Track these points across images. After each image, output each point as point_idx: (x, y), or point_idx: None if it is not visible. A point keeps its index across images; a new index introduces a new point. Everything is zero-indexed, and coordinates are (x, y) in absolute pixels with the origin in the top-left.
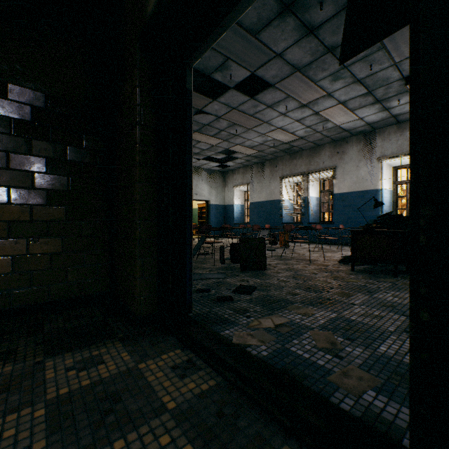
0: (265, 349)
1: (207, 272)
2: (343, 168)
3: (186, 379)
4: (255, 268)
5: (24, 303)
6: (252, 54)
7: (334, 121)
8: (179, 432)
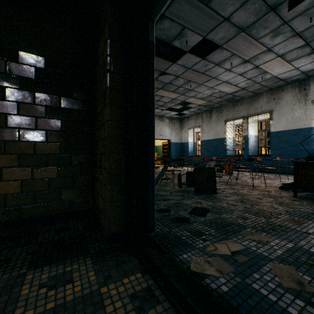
0: (224, 283)
1: (168, 194)
2: (279, 111)
3: None
4: (207, 192)
5: (30, 215)
6: (204, 21)
7: (272, 73)
8: None
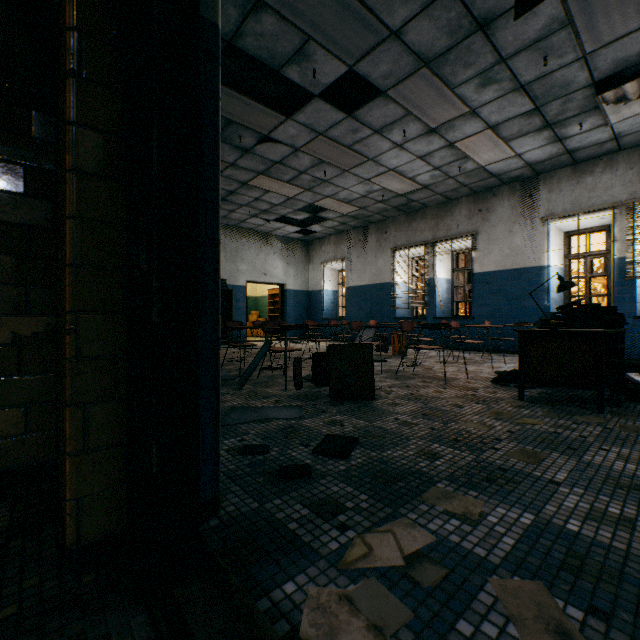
0: None
1: (270, 405)
2: (488, 234)
3: None
4: (355, 396)
5: None
6: (349, 30)
7: (477, 159)
8: None
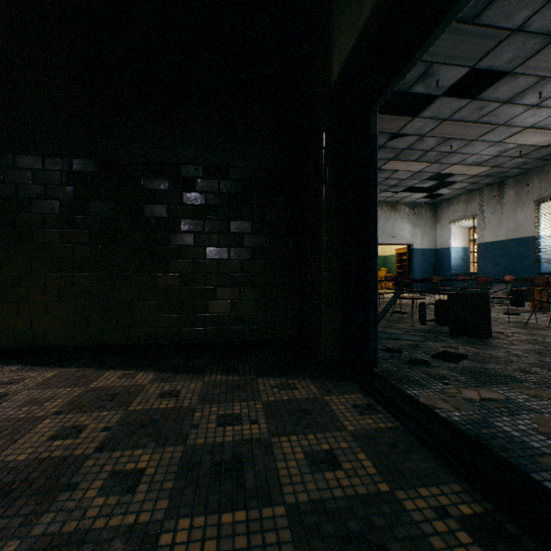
0: (458, 416)
1: (401, 333)
2: None
3: (364, 416)
4: (472, 334)
5: (238, 338)
6: (468, 45)
7: None
8: (355, 445)
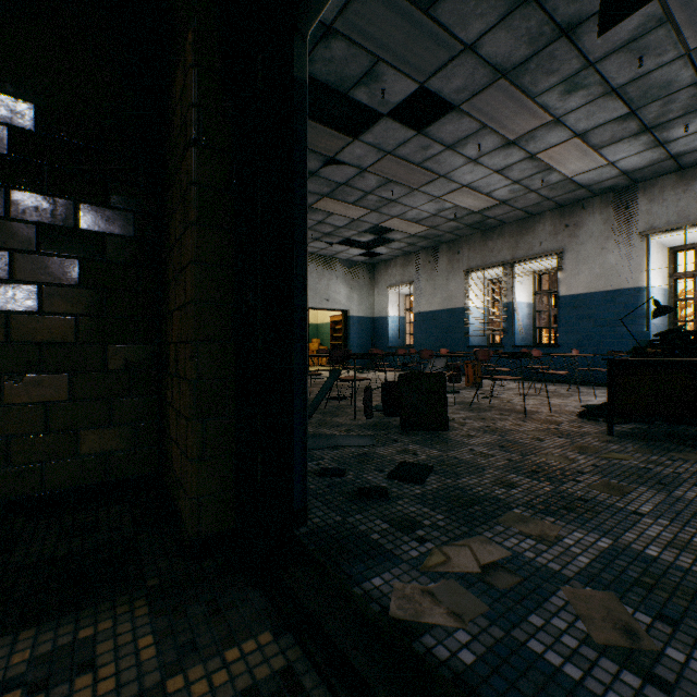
0: (467, 643)
1: (341, 433)
2: (576, 253)
3: None
4: (428, 427)
5: None
6: (421, 48)
7: (562, 170)
8: None
